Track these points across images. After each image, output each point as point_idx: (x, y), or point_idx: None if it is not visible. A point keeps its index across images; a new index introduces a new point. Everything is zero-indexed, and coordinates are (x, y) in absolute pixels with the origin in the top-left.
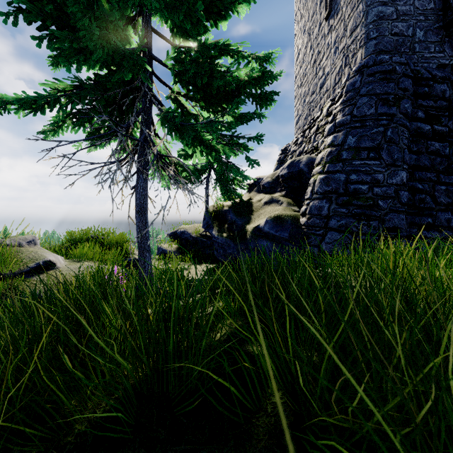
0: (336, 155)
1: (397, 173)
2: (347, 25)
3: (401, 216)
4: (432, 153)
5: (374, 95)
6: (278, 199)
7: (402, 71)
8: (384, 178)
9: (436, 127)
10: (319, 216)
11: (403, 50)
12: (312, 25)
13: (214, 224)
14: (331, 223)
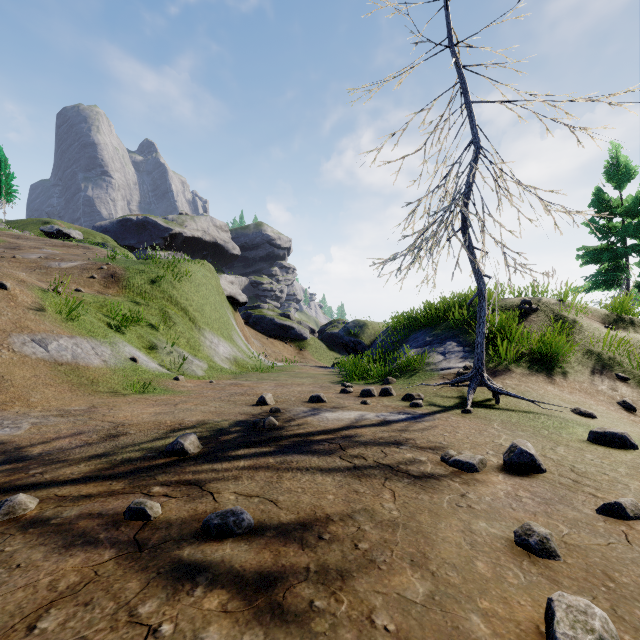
0: None
1: None
2: None
3: None
4: None
5: None
6: None
7: None
8: None
9: None
10: None
11: None
12: None
13: None
14: None
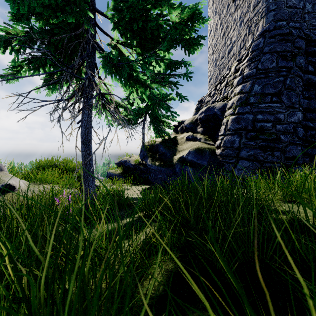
0: (245, 100)
1: (295, 114)
2: (250, 2)
3: (298, 147)
4: None
5: (275, 52)
6: (197, 136)
7: (297, 34)
8: (285, 117)
9: None
10: (232, 148)
11: (295, 19)
12: (222, 7)
13: (149, 155)
14: (242, 153)
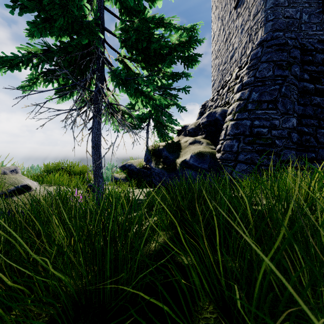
0: (243, 106)
1: (289, 120)
2: (250, 11)
3: (292, 151)
4: (314, 105)
5: (272, 61)
6: (199, 141)
7: (292, 44)
8: (280, 123)
9: (317, 85)
10: (231, 152)
11: (292, 29)
12: (224, 14)
13: (153, 159)
14: (240, 157)
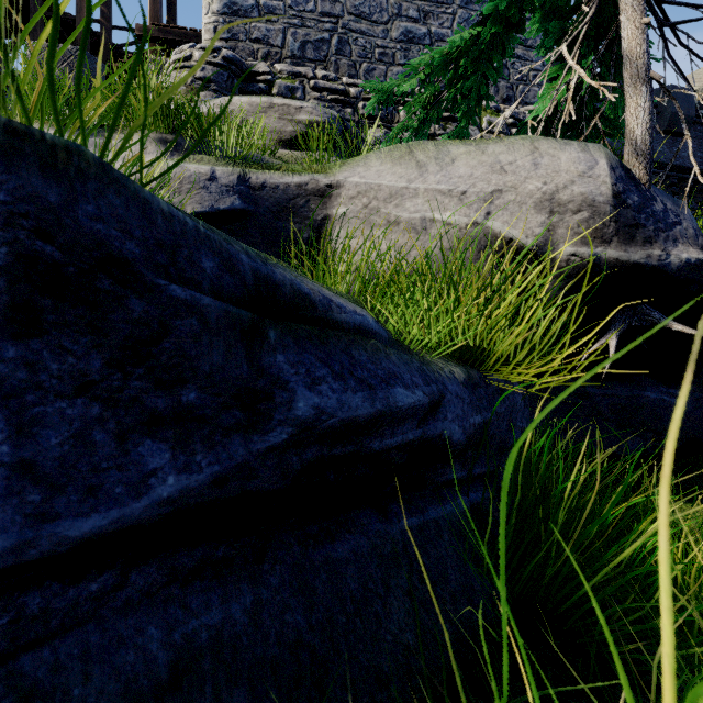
0: None
1: None
2: None
3: None
4: None
5: None
6: None
7: None
8: None
9: None
10: None
11: None
12: None
13: None
14: None
